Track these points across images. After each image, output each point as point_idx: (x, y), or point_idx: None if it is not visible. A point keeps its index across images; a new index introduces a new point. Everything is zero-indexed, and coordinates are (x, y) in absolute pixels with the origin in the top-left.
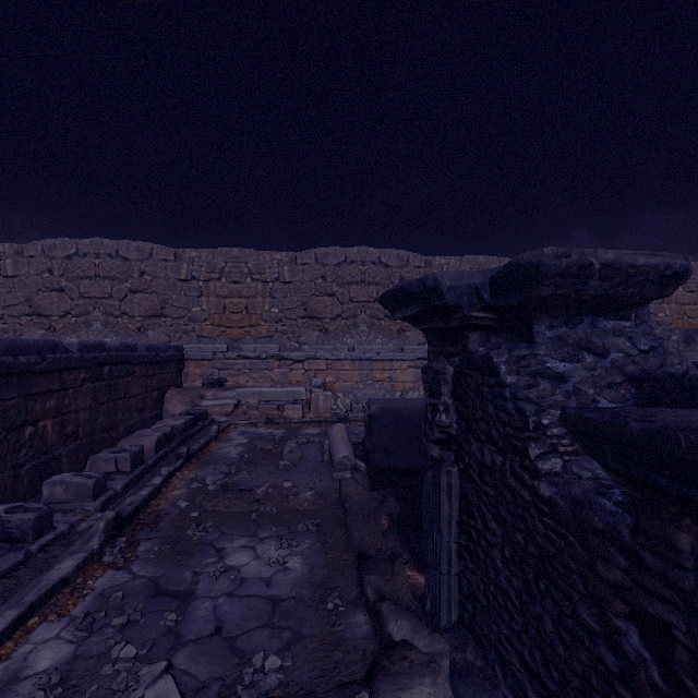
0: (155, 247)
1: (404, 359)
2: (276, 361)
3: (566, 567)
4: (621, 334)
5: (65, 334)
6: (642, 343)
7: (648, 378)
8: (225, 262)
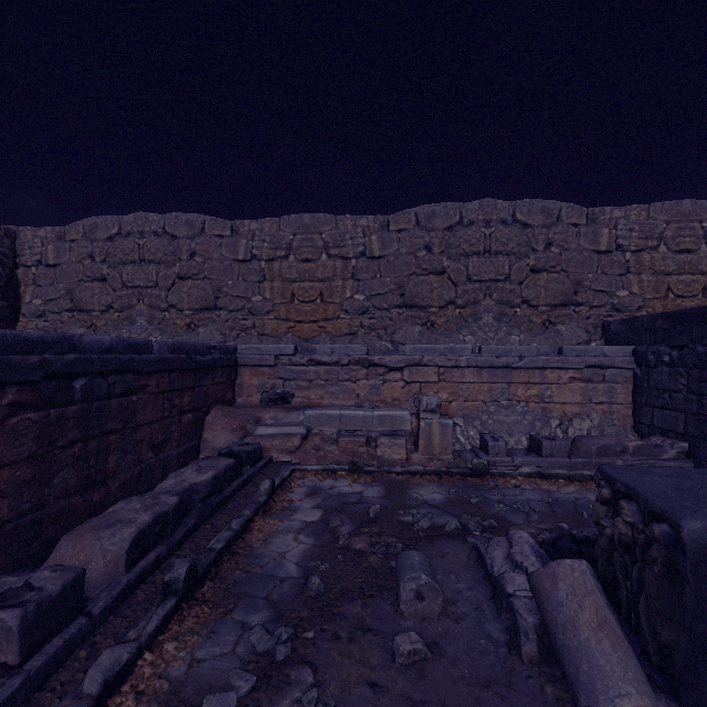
0: (207, 219)
1: (564, 366)
2: (362, 368)
3: None
4: None
5: (107, 333)
6: None
7: None
8: (293, 234)
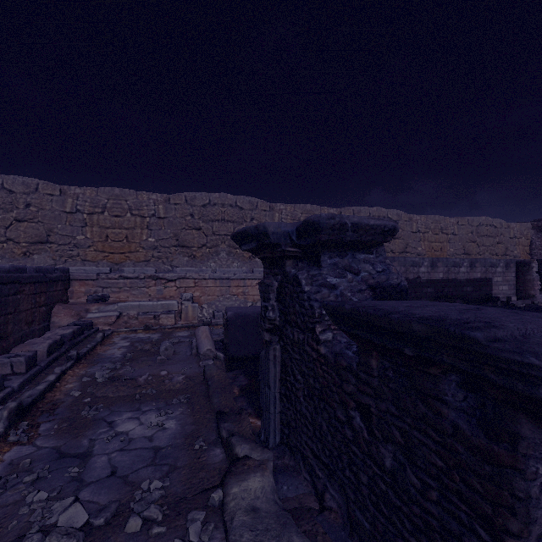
0: (41, 182)
1: (253, 278)
2: (153, 280)
3: (332, 391)
4: (368, 262)
5: None
6: (379, 267)
7: (379, 287)
8: (107, 199)
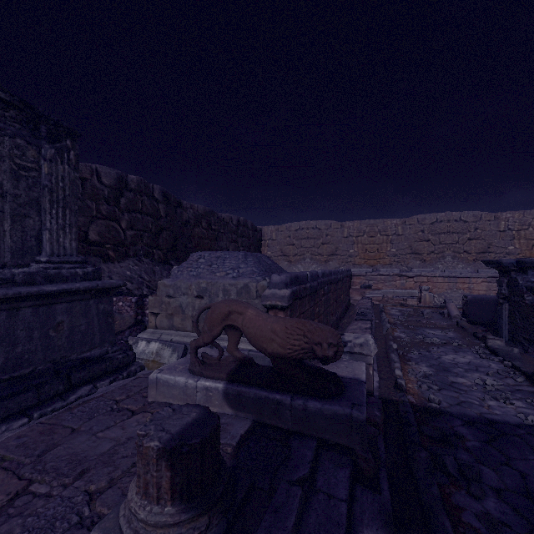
0: (332, 222)
1: (478, 277)
2: (398, 277)
3: (530, 314)
4: None
5: (295, 263)
6: None
7: None
8: (366, 227)
